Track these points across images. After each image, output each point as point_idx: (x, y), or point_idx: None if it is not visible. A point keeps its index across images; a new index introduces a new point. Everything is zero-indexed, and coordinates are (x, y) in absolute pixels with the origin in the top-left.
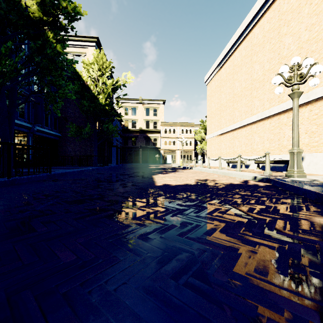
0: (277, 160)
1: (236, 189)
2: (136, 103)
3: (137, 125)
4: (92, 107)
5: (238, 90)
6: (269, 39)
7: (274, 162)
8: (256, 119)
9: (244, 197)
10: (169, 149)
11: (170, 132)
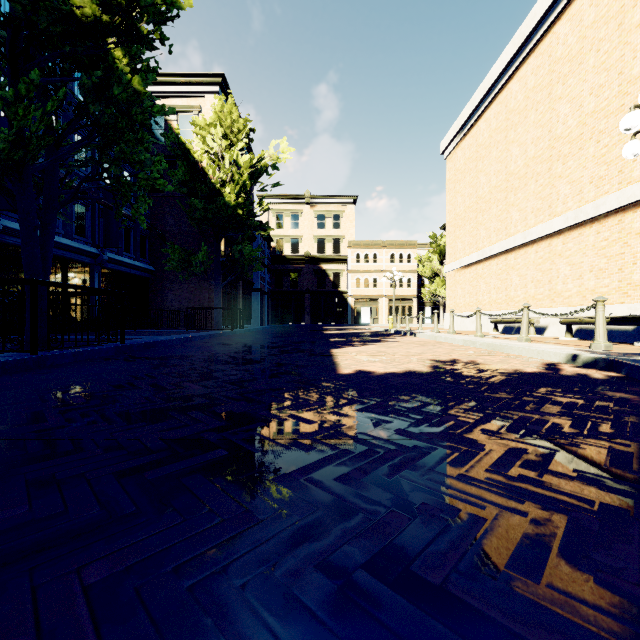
0: (621, 316)
1: (539, 386)
2: (299, 204)
3: (301, 247)
4: (210, 211)
5: (519, 163)
6: (595, 42)
7: (610, 322)
8: (562, 226)
9: (572, 411)
10: (366, 294)
11: (367, 260)
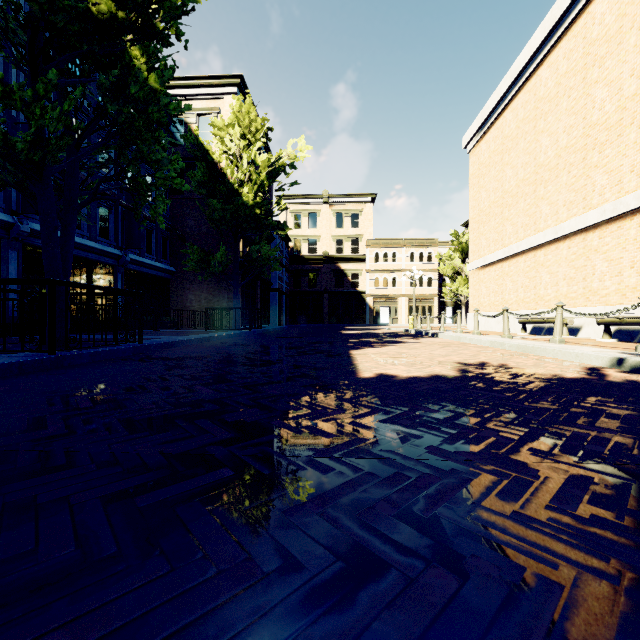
0: None
1: (586, 394)
2: (317, 204)
3: (319, 247)
4: (228, 211)
5: (550, 154)
6: (636, 19)
7: None
8: (598, 219)
9: (635, 426)
10: (385, 294)
11: (386, 260)
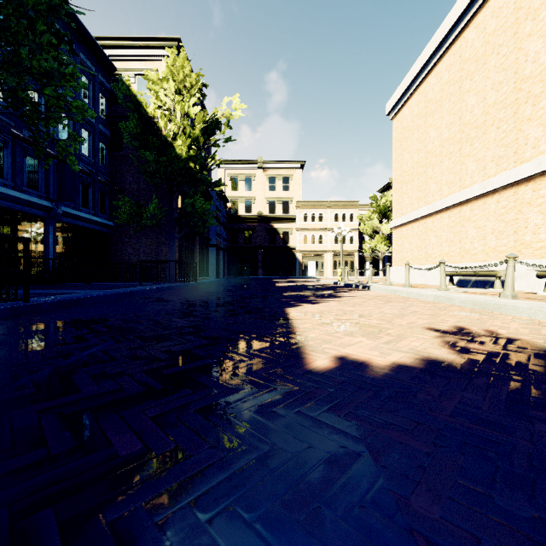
0: None
1: None
2: (252, 169)
3: (254, 208)
4: (162, 164)
5: (476, 112)
6: None
7: None
8: (532, 172)
9: None
10: (312, 250)
11: (313, 219)
